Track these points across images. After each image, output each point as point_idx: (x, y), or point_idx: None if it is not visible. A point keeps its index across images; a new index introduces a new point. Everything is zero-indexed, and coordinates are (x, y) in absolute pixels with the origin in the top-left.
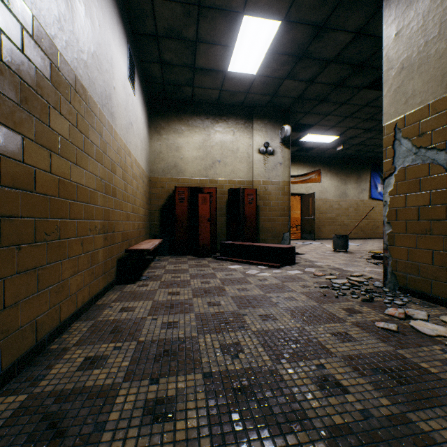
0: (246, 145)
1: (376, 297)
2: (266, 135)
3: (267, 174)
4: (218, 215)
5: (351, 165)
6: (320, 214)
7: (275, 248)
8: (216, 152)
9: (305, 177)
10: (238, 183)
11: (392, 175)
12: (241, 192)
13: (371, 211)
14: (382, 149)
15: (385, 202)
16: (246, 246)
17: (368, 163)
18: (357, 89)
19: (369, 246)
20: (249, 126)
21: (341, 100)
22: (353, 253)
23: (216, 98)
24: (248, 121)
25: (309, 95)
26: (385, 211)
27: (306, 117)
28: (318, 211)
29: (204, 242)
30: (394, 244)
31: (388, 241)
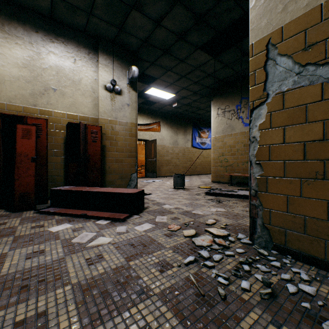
0: (91, 78)
1: (266, 275)
2: (113, 73)
3: (115, 114)
4: (53, 154)
5: (181, 121)
6: (160, 157)
7: (121, 193)
8: (51, 77)
9: (149, 127)
10: (81, 118)
11: (264, 104)
12: (82, 127)
13: (193, 155)
14: (200, 112)
15: (254, 138)
16: (87, 192)
17: (191, 121)
18: (194, 47)
19: (195, 181)
20: (94, 58)
21: (181, 56)
22: (189, 189)
23: (48, 8)
24: (94, 53)
25: (156, 41)
26: (255, 149)
27: (151, 68)
28: (159, 155)
29: (25, 189)
30: (267, 191)
31: (258, 186)
